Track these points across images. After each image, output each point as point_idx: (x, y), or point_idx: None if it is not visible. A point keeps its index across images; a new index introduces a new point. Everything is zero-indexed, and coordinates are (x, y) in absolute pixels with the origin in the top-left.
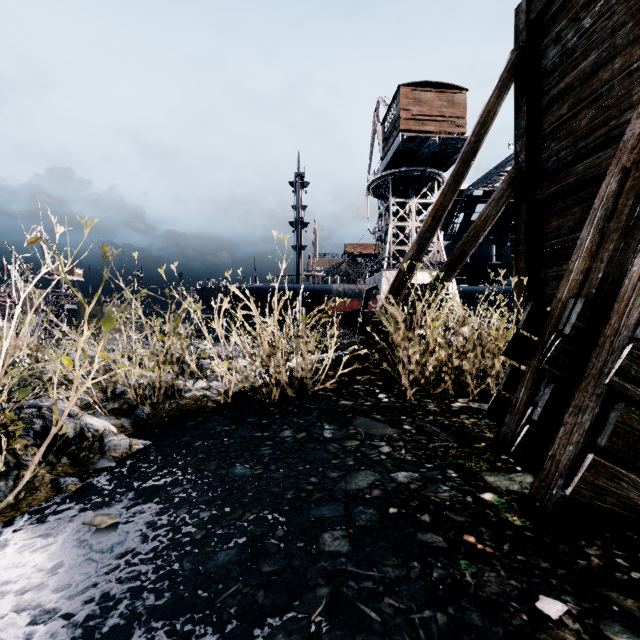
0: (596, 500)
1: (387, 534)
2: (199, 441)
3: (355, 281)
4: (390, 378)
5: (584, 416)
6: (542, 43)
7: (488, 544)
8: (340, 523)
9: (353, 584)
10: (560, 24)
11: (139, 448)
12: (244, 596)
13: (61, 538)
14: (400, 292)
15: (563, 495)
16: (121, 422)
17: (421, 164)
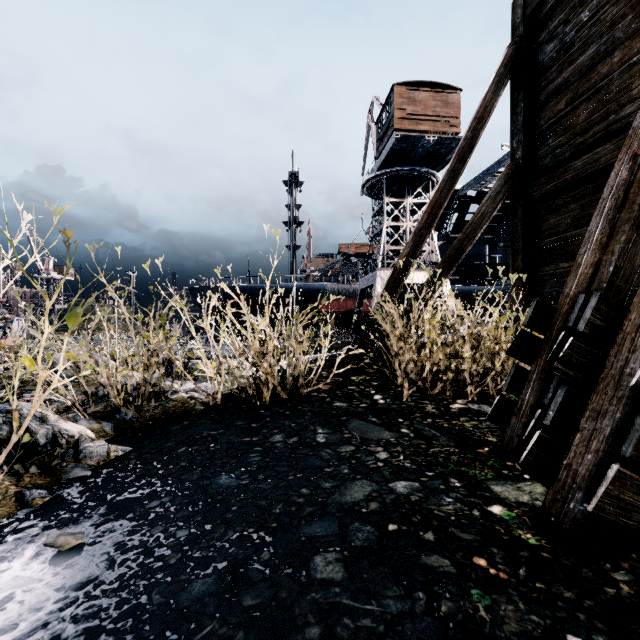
0: (621, 517)
1: (387, 557)
2: (183, 447)
3: (349, 281)
4: (386, 378)
5: (604, 421)
6: (539, 38)
7: (501, 568)
8: (334, 543)
9: (349, 622)
10: (557, 18)
11: (118, 455)
12: (220, 639)
13: (17, 563)
14: (395, 290)
15: (582, 510)
16: (102, 426)
17: (415, 164)
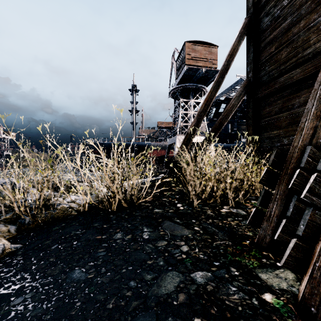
0: None
1: None
2: (55, 244)
3: (162, 141)
4: (183, 193)
5: None
6: (261, 14)
7: None
8: None
9: None
10: (270, 4)
11: (11, 251)
12: None
13: None
14: (188, 145)
15: None
16: (8, 228)
17: (195, 82)
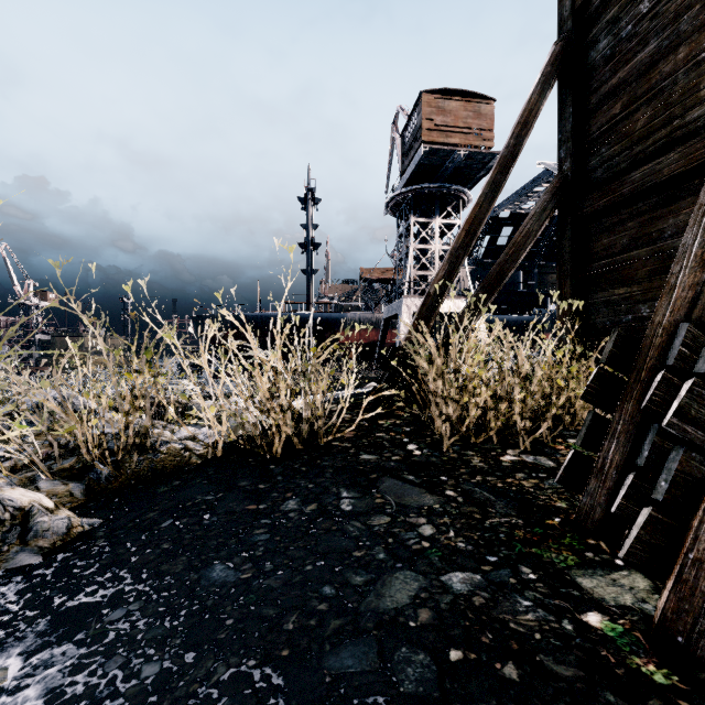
0: None
1: None
2: (168, 519)
3: (372, 309)
4: (419, 422)
5: None
6: (590, 33)
7: None
8: (373, 688)
9: None
10: (612, 10)
11: (83, 531)
12: None
13: None
14: (429, 319)
15: None
16: (69, 489)
17: (445, 180)
